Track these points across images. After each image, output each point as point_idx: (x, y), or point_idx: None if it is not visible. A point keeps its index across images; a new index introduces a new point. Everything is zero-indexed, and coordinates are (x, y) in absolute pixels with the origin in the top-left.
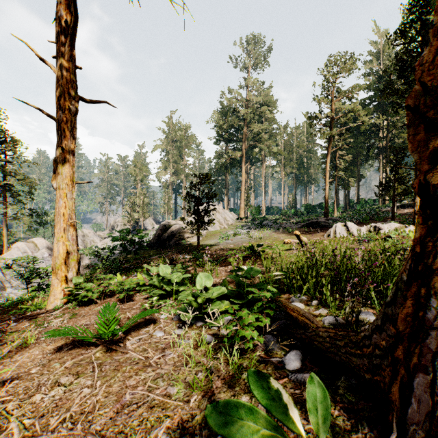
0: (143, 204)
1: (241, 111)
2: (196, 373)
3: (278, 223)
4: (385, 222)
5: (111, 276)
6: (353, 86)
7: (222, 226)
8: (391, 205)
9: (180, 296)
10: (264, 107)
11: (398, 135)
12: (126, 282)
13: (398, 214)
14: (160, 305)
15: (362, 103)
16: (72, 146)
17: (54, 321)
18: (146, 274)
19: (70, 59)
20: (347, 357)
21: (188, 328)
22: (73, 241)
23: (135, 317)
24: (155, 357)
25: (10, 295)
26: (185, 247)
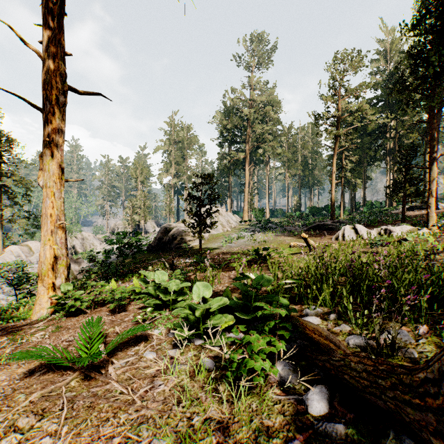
0: (144, 207)
1: (244, 111)
2: (191, 416)
3: (283, 226)
4: (395, 225)
5: (103, 283)
6: (360, 84)
7: (225, 229)
8: (398, 207)
9: (175, 310)
10: (268, 107)
11: (406, 136)
12: (118, 290)
13: (407, 216)
14: (154, 317)
15: (368, 103)
16: (61, 141)
17: (34, 336)
18: (141, 280)
19: (58, 44)
20: (397, 405)
21: (185, 348)
22: (62, 244)
23: (122, 334)
24: (141, 390)
25: (1, 301)
26: (187, 250)
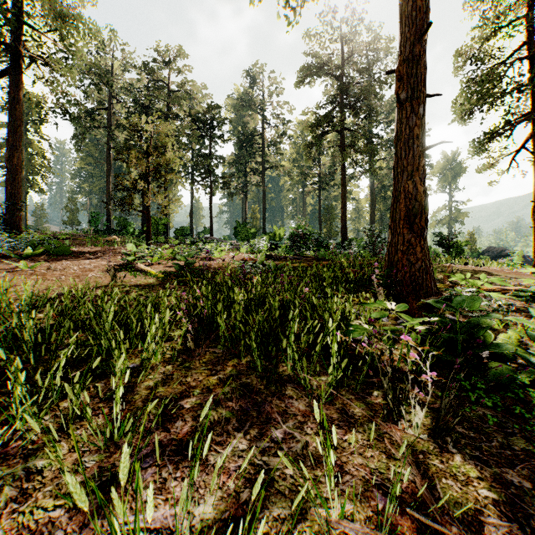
0: None
1: None
2: None
3: None
4: None
5: None
6: None
7: None
8: None
9: None
10: None
11: None
12: None
13: None
14: None
15: None
16: None
17: None
18: None
19: None
20: None
21: None
22: None
23: None
24: None
25: None
26: None
